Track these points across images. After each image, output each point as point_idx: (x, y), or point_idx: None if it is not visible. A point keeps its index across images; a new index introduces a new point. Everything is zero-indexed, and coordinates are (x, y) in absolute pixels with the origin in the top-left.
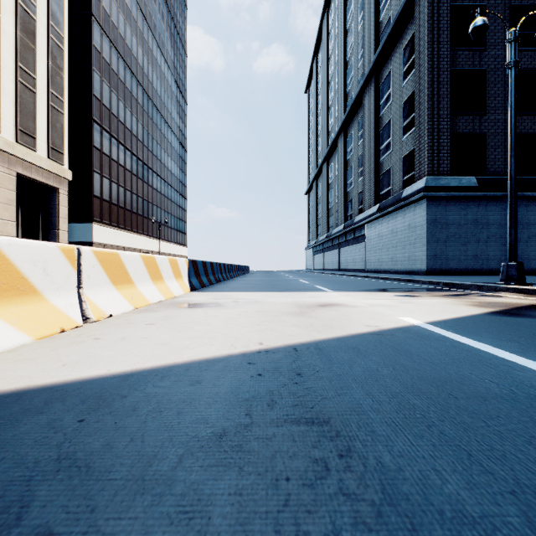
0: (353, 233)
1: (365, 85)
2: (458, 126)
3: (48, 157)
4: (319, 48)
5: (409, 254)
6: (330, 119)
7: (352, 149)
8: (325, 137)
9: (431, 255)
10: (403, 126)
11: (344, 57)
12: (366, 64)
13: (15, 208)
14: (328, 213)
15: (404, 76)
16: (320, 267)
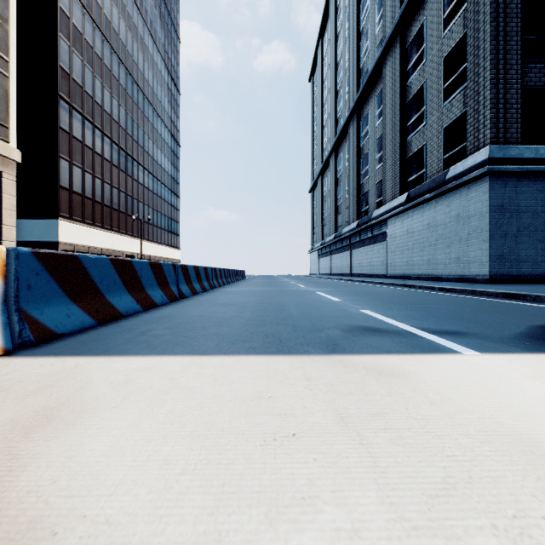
0: (369, 231)
1: (387, 48)
2: (529, 78)
3: None
4: (325, 29)
5: (457, 254)
6: (338, 104)
7: (367, 132)
8: (333, 125)
9: (496, 254)
10: (443, 89)
11: (357, 26)
12: (388, 24)
13: None
14: (336, 211)
15: (446, 22)
16: (326, 272)
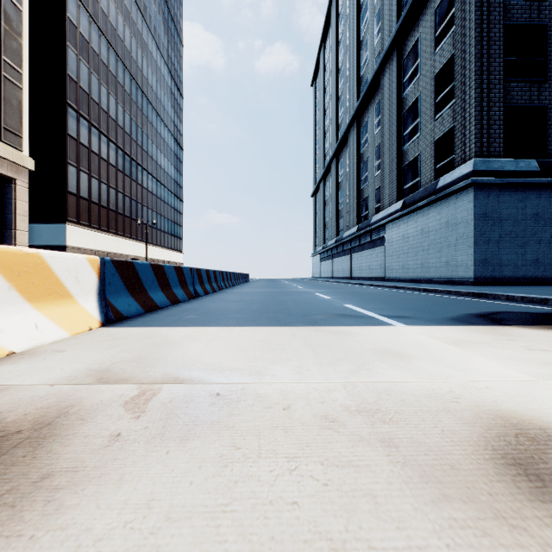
0: (368, 235)
1: (385, 60)
2: (511, 96)
3: None
4: (327, 35)
5: (447, 258)
6: (340, 110)
7: (367, 140)
8: (334, 131)
9: (480, 259)
10: (436, 103)
11: (357, 36)
12: (386, 37)
13: None
14: (338, 215)
15: (438, 40)
16: (328, 275)
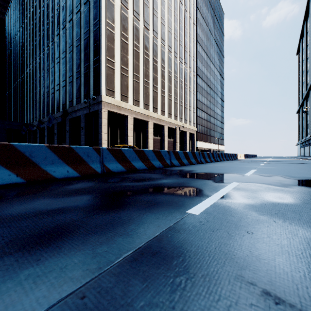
0: None
1: None
2: None
3: (193, 126)
4: (303, 35)
5: None
6: (307, 78)
7: None
8: (305, 87)
9: None
10: None
11: None
12: None
13: (188, 141)
14: (307, 127)
15: None
16: (302, 155)
